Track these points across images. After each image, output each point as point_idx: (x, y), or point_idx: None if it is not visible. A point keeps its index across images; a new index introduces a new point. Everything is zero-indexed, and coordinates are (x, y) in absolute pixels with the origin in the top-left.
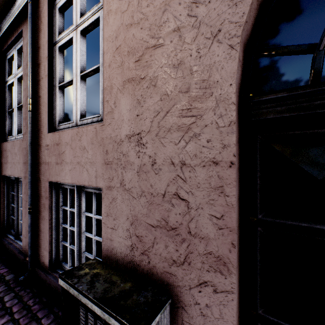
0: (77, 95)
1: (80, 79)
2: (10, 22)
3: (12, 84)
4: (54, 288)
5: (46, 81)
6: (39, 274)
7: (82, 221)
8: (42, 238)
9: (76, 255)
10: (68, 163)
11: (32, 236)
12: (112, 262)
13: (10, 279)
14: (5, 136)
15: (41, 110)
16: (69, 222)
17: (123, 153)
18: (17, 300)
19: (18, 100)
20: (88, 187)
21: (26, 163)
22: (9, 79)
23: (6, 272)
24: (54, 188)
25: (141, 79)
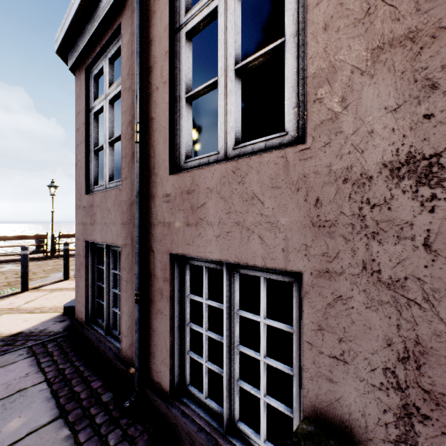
0: (227, 105)
1: (235, 76)
2: (103, 16)
3: (100, 110)
4: (185, 434)
5: (165, 91)
6: (153, 401)
7: (235, 325)
8: (157, 343)
9: (226, 384)
10: (212, 224)
11: (140, 338)
12: (334, 427)
13: (109, 401)
14: (90, 186)
15: (156, 139)
16: (205, 323)
17: (372, 202)
18: (128, 445)
19: (109, 132)
20: (248, 266)
21: (126, 223)
22: (95, 104)
23: (101, 387)
24: (176, 264)
25: (443, 30)
